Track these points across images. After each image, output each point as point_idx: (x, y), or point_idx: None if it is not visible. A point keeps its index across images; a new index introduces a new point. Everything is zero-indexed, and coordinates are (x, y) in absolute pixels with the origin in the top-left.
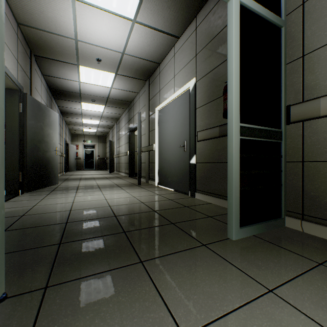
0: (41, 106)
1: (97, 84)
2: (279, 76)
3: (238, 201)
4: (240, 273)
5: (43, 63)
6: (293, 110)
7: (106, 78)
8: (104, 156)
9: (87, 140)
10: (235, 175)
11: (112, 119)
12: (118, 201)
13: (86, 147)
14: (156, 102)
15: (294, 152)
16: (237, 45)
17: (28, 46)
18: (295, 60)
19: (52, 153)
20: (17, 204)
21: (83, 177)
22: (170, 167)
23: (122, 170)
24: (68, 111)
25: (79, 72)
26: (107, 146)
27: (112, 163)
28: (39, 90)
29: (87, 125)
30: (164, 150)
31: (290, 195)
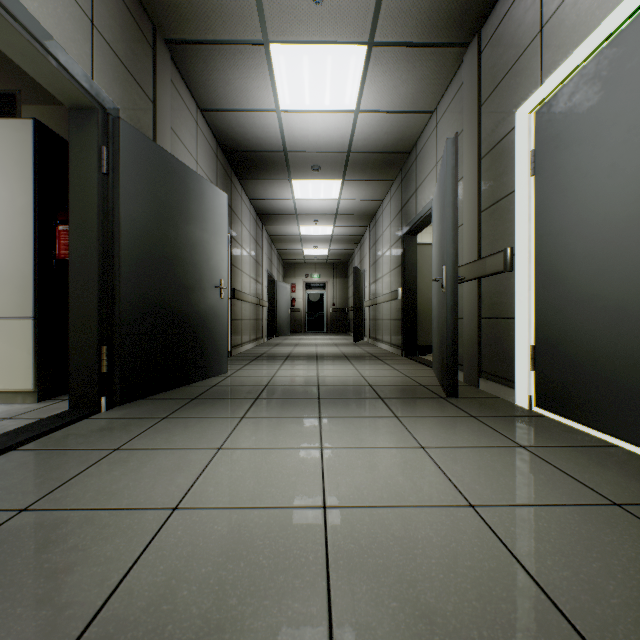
0: (172, 164)
1: (321, 106)
2: None
3: None
4: None
5: (191, 67)
6: None
7: (340, 75)
8: (345, 304)
9: (312, 274)
10: None
11: (360, 217)
12: (391, 562)
13: (310, 289)
14: (519, 89)
15: None
16: None
17: (143, 11)
18: None
19: (207, 294)
20: (3, 479)
21: (295, 352)
22: (638, 342)
23: (384, 337)
24: (269, 210)
25: (272, 73)
26: (350, 284)
27: (360, 319)
28: (187, 143)
29: (308, 240)
30: (575, 263)
31: None
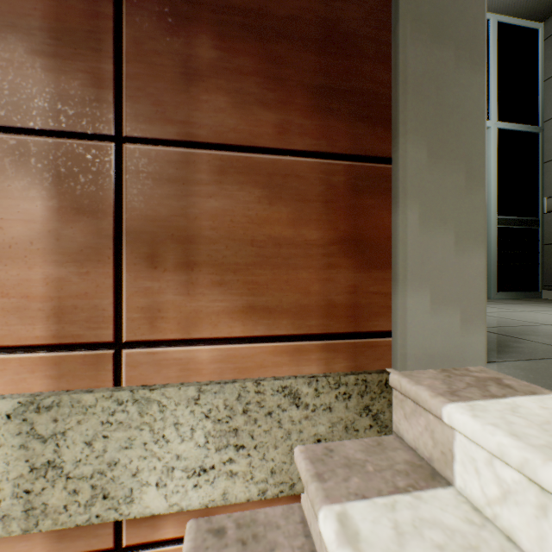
0: None
1: None
2: (536, 174)
3: (495, 272)
4: (495, 302)
5: None
6: (548, 202)
7: None
8: None
9: None
10: (493, 253)
11: None
12: None
13: None
14: None
15: (549, 236)
16: (494, 161)
17: None
18: (550, 161)
19: None
20: None
21: None
22: None
23: None
24: None
25: None
26: None
27: None
28: None
29: None
30: None
31: (547, 272)
